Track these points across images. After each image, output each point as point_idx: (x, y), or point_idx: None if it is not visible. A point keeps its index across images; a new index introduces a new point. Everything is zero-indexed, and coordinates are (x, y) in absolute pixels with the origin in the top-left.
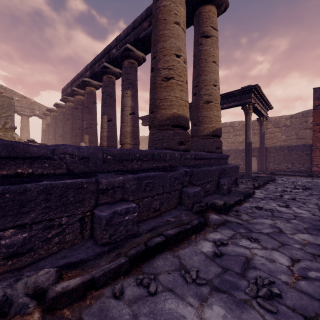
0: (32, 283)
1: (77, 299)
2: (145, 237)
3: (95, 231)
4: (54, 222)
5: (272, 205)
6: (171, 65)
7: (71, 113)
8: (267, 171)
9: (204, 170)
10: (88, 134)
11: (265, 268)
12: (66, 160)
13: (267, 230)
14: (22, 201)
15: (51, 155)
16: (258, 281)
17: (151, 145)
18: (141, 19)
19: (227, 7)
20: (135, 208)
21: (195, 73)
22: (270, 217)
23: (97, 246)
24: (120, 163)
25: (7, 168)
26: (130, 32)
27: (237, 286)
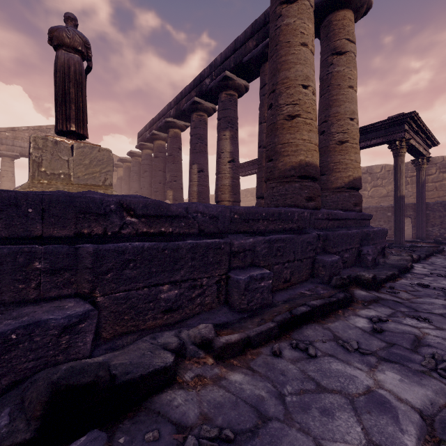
0: (197, 333)
1: (238, 353)
2: (283, 307)
3: (230, 296)
4: (196, 282)
5: (443, 283)
6: (296, 100)
7: (149, 163)
8: (429, 239)
9: (341, 234)
10: (172, 189)
11: (442, 347)
12: (198, 219)
13: (439, 310)
14: (174, 258)
15: (186, 214)
16: (435, 356)
17: (269, 202)
18: (245, 37)
19: (369, 9)
20: (269, 274)
21: (322, 104)
22: (442, 297)
23: (234, 312)
24: (246, 224)
25: (154, 227)
26: (230, 55)
27: (410, 359)
